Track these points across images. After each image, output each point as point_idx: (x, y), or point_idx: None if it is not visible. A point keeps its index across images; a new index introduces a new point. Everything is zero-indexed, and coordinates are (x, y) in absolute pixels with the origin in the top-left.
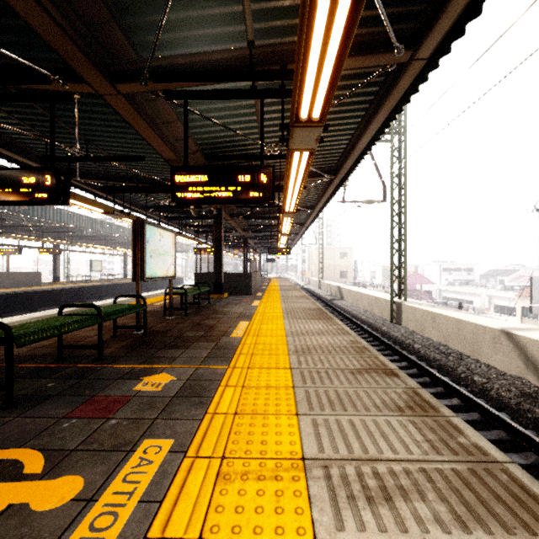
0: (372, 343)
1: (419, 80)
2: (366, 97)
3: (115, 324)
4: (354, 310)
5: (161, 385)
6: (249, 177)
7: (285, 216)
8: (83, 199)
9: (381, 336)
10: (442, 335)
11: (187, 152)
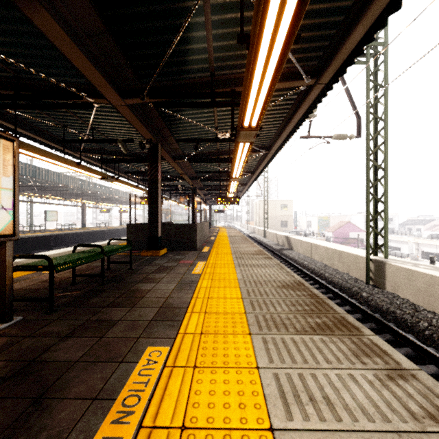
0: (365, 324)
1: None
2: None
3: None
4: (310, 264)
5: None
6: None
7: (241, 140)
8: None
9: (367, 309)
10: None
11: None
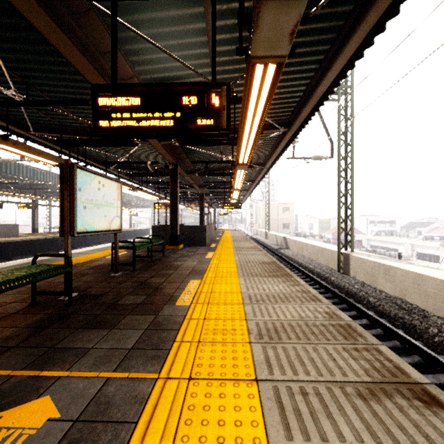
0: (325, 295)
1: None
2: (336, 21)
3: (34, 289)
4: (300, 259)
5: (18, 441)
6: (196, 98)
7: (238, 169)
8: (28, 148)
9: (331, 287)
10: (397, 288)
11: (115, 68)
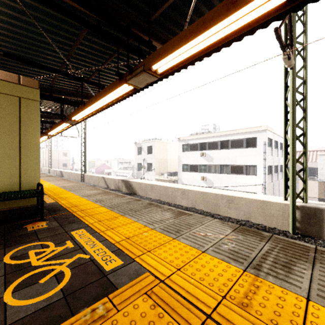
0: None
1: (76, 124)
2: None
3: None
4: None
5: None
6: None
7: None
8: None
9: None
10: (93, 181)
11: None
